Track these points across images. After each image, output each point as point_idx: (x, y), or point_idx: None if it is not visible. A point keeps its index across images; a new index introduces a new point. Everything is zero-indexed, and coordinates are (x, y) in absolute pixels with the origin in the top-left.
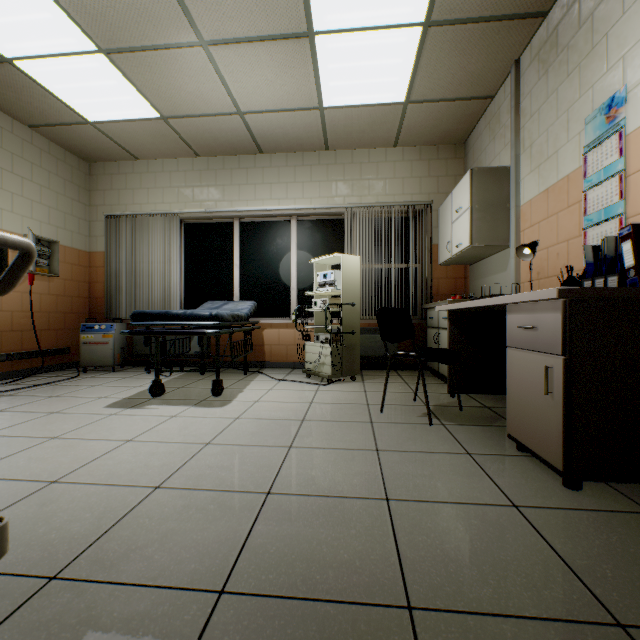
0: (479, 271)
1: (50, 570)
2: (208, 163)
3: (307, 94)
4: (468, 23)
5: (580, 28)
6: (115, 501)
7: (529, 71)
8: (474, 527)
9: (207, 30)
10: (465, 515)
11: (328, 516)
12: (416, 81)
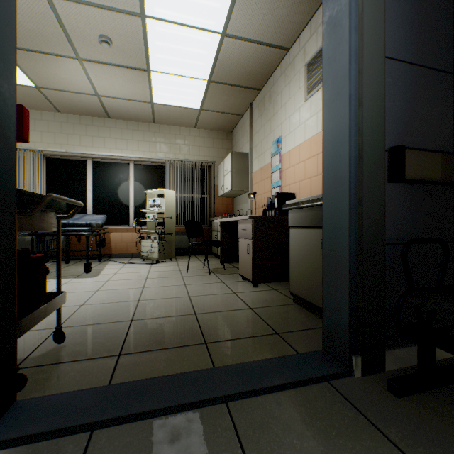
0: (238, 201)
1: (54, 327)
2: (67, 118)
3: (144, 95)
4: (228, 85)
5: (270, 104)
6: (64, 310)
7: (256, 111)
8: (219, 298)
9: (83, 54)
10: (217, 296)
11: (166, 302)
12: (205, 101)
